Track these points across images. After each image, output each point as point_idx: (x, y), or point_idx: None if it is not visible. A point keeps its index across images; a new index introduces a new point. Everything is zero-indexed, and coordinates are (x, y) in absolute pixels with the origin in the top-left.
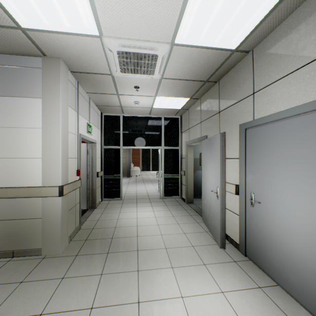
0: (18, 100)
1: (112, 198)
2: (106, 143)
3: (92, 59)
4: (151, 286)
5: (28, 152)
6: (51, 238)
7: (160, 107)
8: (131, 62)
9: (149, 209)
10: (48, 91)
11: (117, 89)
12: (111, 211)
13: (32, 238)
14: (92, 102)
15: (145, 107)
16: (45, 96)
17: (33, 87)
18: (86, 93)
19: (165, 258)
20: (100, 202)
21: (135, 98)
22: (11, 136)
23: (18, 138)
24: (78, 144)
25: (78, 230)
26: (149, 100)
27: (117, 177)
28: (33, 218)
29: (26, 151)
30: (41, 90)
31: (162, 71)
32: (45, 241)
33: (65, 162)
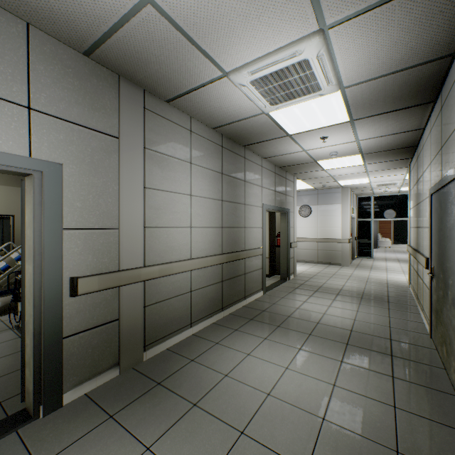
0: (331, 206)
1: (364, 256)
2: (359, 217)
3: (362, 186)
4: (392, 274)
5: (335, 225)
6: (344, 259)
7: (406, 190)
8: (382, 185)
9: (396, 263)
10: (343, 201)
11: (372, 189)
12: (366, 261)
13: (337, 258)
14: (353, 194)
15: (393, 191)
16: (342, 203)
17: (337, 200)
18: (352, 191)
19: (401, 272)
20: (355, 258)
21: (384, 190)
22: (328, 219)
23: (331, 220)
24: (350, 221)
25: (350, 263)
26: (395, 189)
27: (368, 241)
28: (337, 251)
29: (334, 225)
30: (340, 201)
31: (401, 184)
32: (342, 260)
33: (349, 229)
